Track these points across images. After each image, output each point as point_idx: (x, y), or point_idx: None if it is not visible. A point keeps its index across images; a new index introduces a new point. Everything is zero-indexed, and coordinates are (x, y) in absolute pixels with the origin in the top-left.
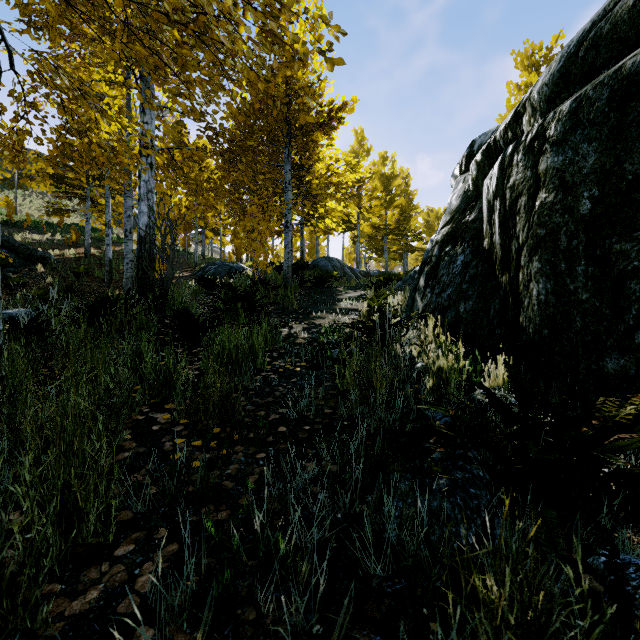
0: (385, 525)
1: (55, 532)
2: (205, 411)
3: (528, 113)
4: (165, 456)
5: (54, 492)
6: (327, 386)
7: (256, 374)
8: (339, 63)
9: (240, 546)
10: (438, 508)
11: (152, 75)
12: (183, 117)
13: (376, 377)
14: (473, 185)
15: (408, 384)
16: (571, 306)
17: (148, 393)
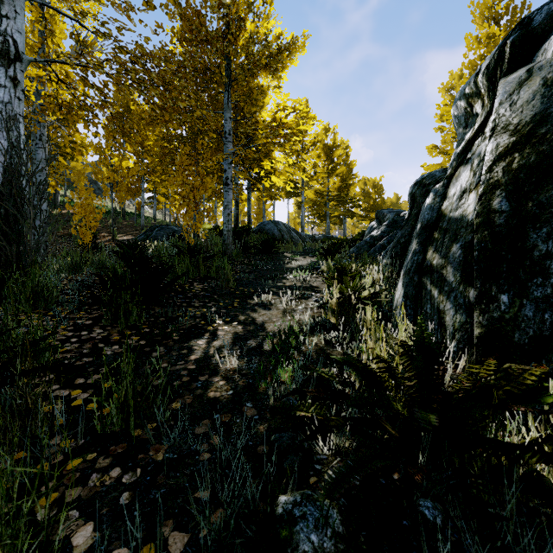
0: None
1: None
2: None
3: None
4: None
5: None
6: None
7: None
8: None
9: None
10: None
11: None
12: None
13: None
14: None
15: None
16: None
17: None
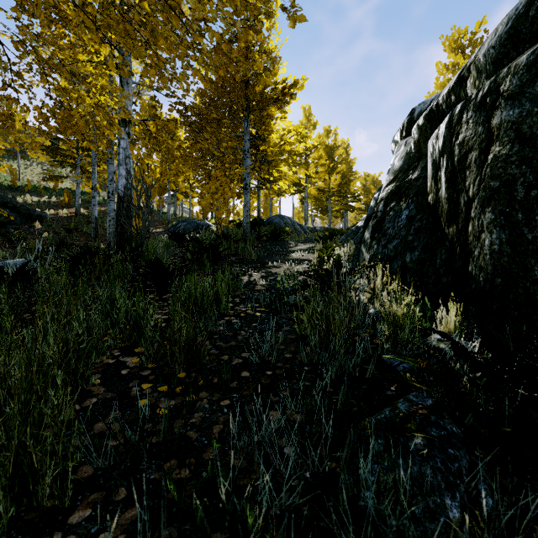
0: (360, 491)
1: (5, 497)
2: (172, 356)
3: (473, 76)
4: (131, 402)
5: (4, 454)
6: (286, 330)
7: (220, 318)
8: (300, 20)
9: (203, 518)
10: (419, 474)
11: (123, 40)
12: (153, 82)
13: (334, 323)
14: (415, 147)
15: (363, 329)
16: (528, 255)
17: (119, 337)
